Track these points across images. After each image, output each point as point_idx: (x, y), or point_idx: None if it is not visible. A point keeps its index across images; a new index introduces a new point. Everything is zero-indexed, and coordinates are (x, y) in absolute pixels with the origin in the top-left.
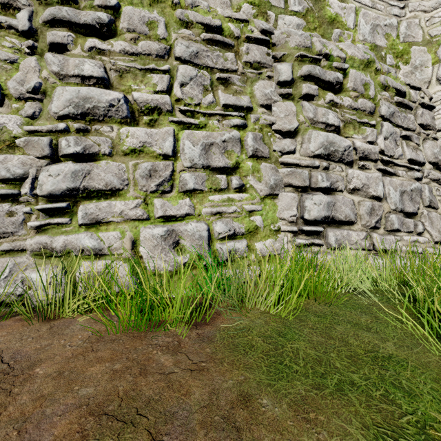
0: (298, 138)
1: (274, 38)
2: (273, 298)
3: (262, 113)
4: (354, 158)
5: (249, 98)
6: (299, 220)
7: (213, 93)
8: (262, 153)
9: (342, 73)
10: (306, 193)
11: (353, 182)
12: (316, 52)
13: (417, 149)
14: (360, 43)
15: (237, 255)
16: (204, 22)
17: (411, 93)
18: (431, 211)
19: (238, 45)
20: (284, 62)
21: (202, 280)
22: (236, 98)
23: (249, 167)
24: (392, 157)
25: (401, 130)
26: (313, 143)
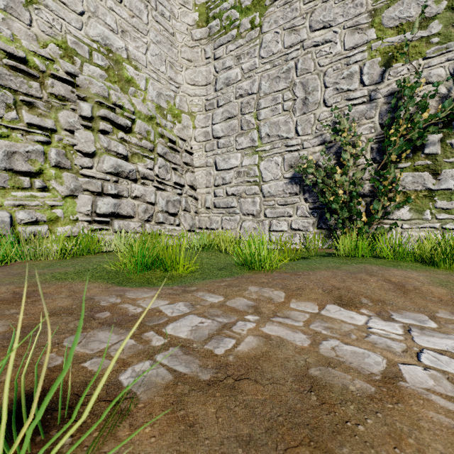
0: (95, 159)
1: (78, 81)
2: (59, 252)
3: (66, 135)
4: (138, 177)
5: (53, 122)
6: (93, 214)
7: (17, 111)
8: (65, 165)
9: (132, 121)
10: (99, 197)
11: (135, 192)
12: (112, 101)
13: (182, 176)
14: (150, 102)
15: (39, 235)
16: (7, 50)
17: (179, 142)
18: (187, 213)
19: (44, 78)
20: (86, 102)
21: (4, 241)
22: (40, 119)
23: (52, 174)
24: (164, 179)
25: (172, 164)
26: (106, 164)
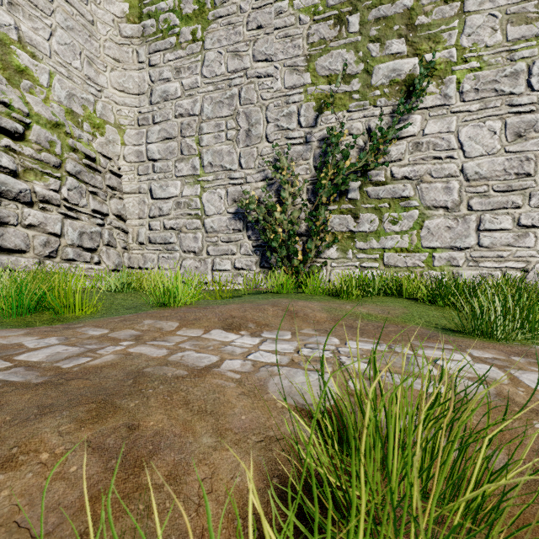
0: None
1: None
2: None
3: None
4: (35, 200)
5: None
6: None
7: None
8: None
9: (25, 125)
10: None
11: (29, 220)
12: None
13: (104, 203)
14: (56, 103)
15: None
16: None
17: (101, 160)
18: (111, 249)
19: None
20: None
21: None
22: None
23: None
24: (77, 205)
25: (90, 186)
26: None
